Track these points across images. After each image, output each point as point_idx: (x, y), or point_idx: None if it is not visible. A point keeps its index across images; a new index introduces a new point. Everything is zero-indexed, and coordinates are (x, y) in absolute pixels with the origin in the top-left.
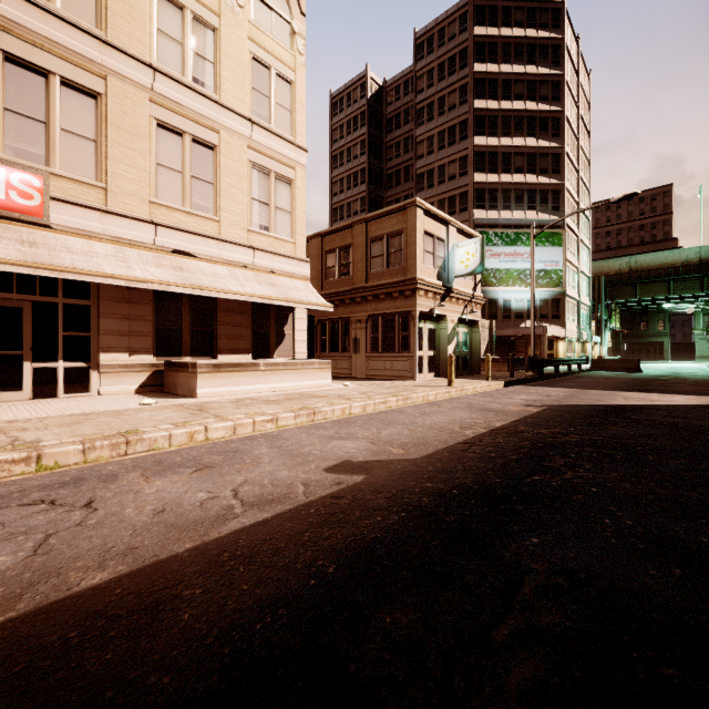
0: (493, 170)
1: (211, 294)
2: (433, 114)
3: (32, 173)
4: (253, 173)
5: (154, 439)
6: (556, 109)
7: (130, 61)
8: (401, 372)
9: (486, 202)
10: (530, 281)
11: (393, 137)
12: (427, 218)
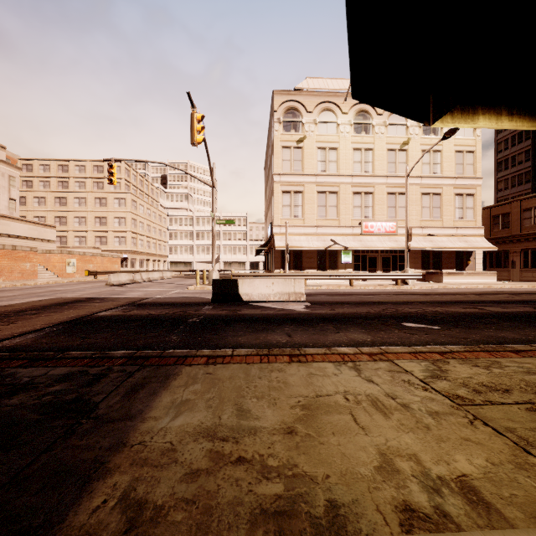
0: None
1: (443, 249)
2: None
3: (393, 222)
4: (455, 197)
5: (449, 287)
6: None
7: (414, 178)
8: None
9: None
10: None
11: None
12: None
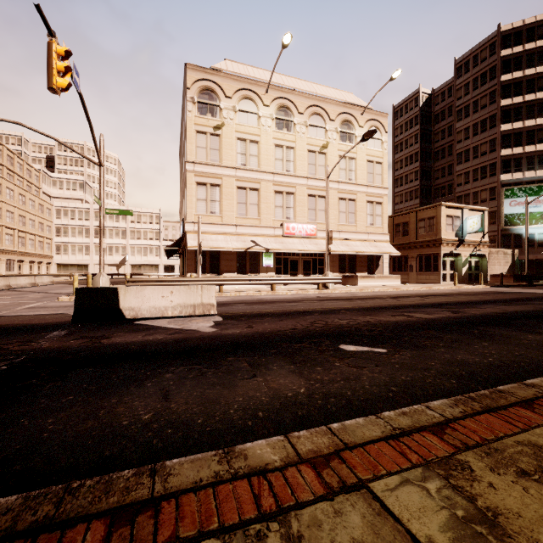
0: (518, 144)
1: (358, 253)
2: (469, 113)
3: (314, 224)
4: (367, 204)
5: (365, 290)
6: None
7: (333, 183)
8: (434, 281)
9: (512, 167)
10: None
11: (439, 127)
12: (448, 209)
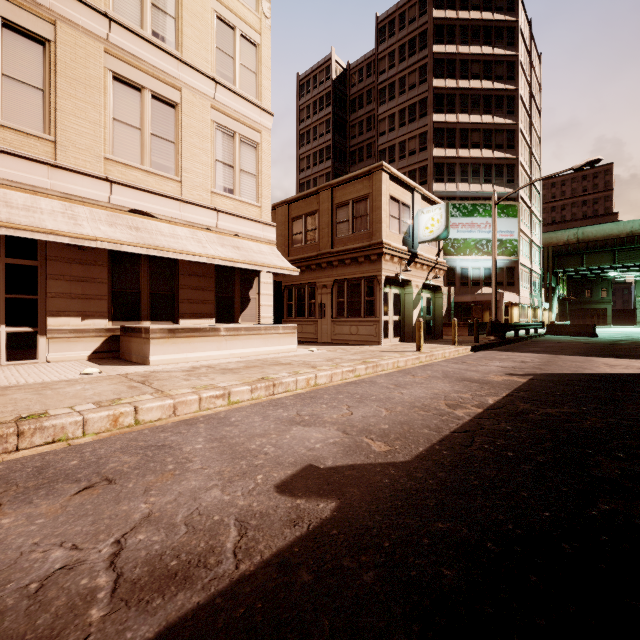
0: (451, 145)
1: (168, 254)
2: (394, 93)
3: None
4: (216, 134)
5: (61, 426)
6: (511, 87)
7: (82, 8)
8: (367, 337)
9: (445, 175)
10: (486, 251)
11: (357, 117)
12: (392, 183)
